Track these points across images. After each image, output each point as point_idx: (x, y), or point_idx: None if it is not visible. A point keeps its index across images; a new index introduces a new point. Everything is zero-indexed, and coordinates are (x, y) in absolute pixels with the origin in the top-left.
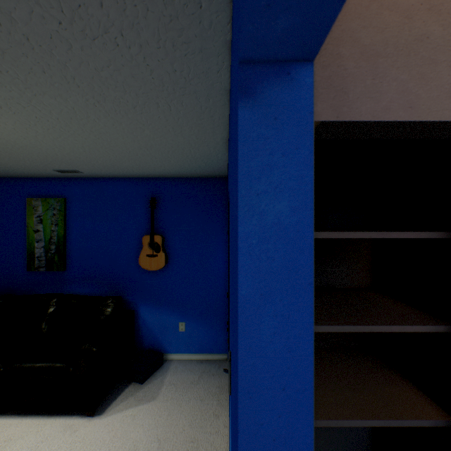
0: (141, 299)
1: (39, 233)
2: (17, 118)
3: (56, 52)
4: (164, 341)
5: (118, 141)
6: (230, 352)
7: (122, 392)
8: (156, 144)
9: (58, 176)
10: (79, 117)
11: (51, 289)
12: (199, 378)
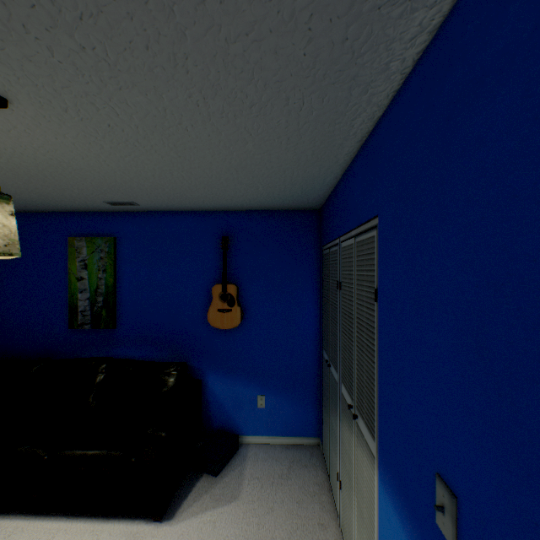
0: (210, 366)
1: (82, 281)
2: (83, 127)
3: (179, 8)
4: (238, 419)
5: (204, 160)
6: (441, 478)
7: (193, 488)
8: (252, 163)
9: (107, 210)
10: (168, 124)
11: (97, 351)
12: (289, 471)
